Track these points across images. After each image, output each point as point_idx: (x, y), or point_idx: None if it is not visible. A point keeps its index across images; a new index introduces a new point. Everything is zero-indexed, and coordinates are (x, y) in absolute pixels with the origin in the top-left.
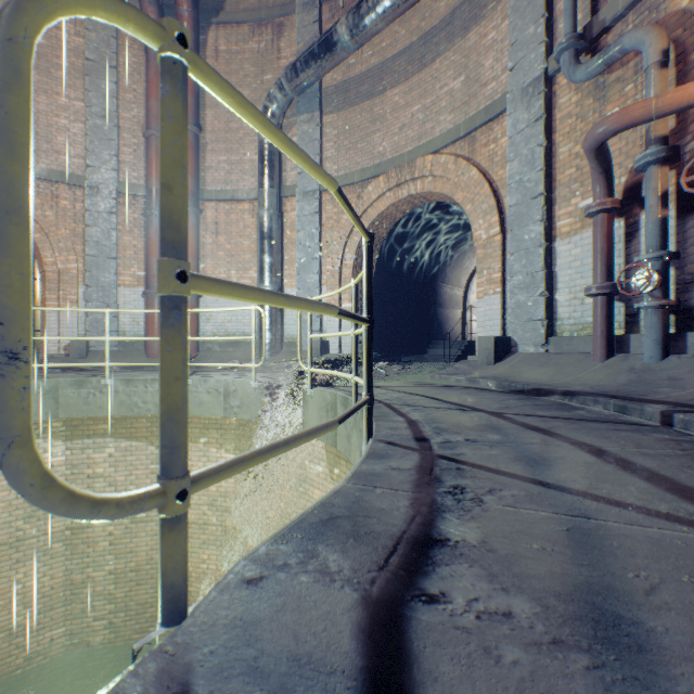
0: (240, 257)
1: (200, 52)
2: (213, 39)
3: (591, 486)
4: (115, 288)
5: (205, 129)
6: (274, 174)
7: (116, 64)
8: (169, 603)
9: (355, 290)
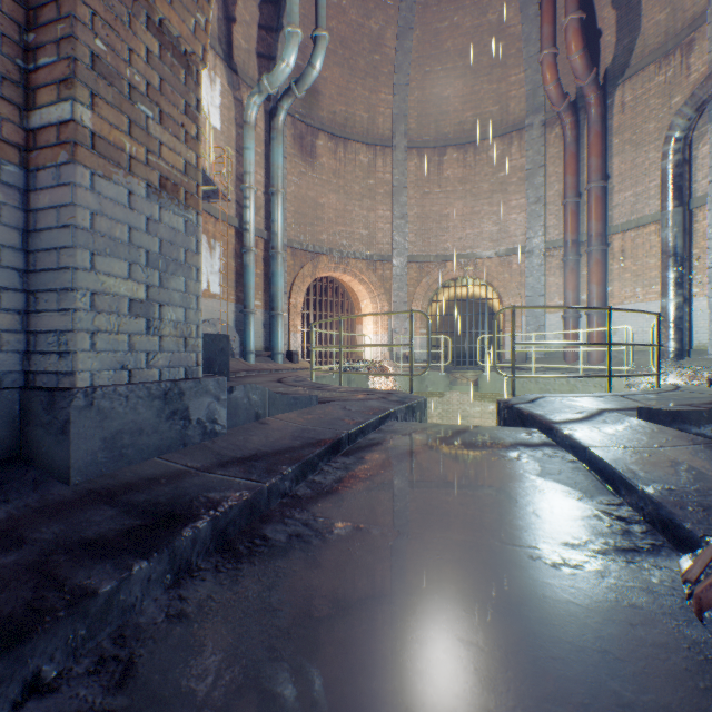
0: (644, 275)
1: (606, 115)
2: (618, 97)
3: (649, 402)
4: (542, 316)
5: (611, 176)
6: (677, 193)
7: (543, 163)
8: (512, 393)
9: (656, 319)
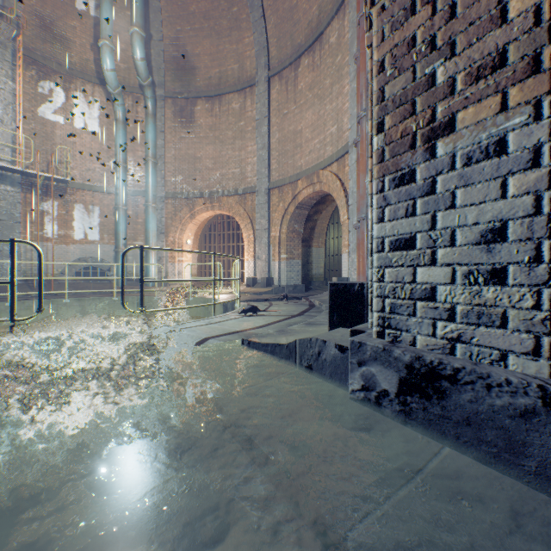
0: None
1: None
2: None
3: None
4: None
5: None
6: None
7: None
8: None
9: None
